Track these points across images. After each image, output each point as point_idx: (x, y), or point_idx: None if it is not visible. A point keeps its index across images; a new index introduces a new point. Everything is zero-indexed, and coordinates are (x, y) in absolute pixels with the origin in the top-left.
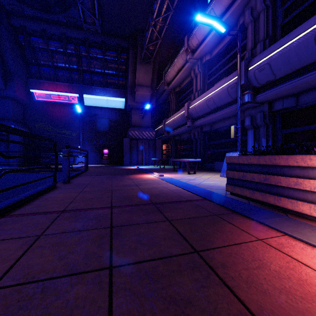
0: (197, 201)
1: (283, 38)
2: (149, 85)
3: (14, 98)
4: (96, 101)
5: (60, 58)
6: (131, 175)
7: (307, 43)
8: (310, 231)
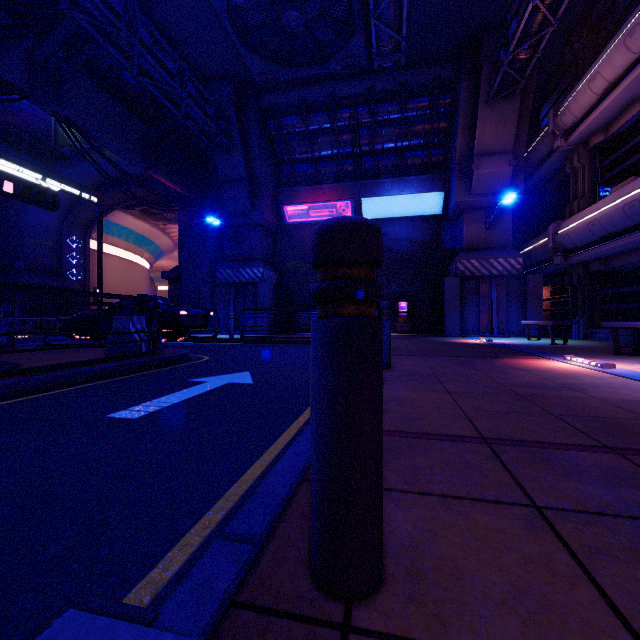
0: None
1: None
2: (508, 148)
3: (261, 224)
4: (384, 208)
5: (325, 141)
6: (501, 358)
7: None
8: None
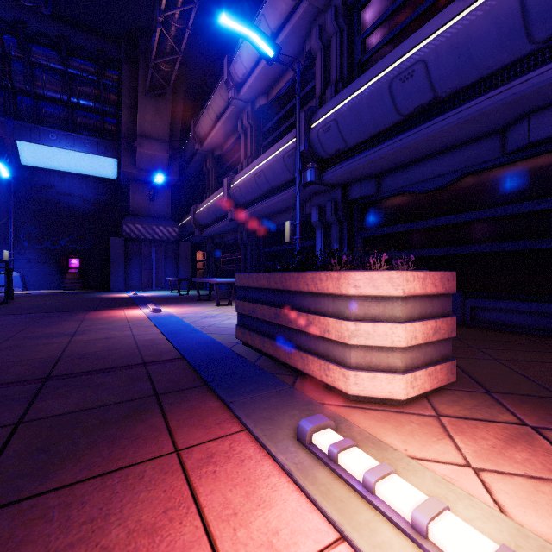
0: (159, 364)
1: (354, 82)
2: (165, 138)
3: None
4: (50, 158)
5: None
6: (96, 310)
7: (381, 94)
8: (295, 415)
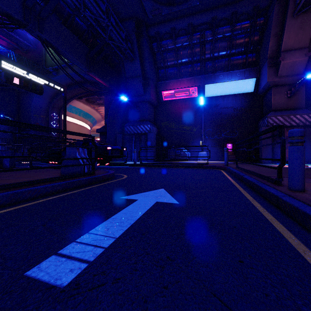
0: None
1: None
2: (305, 45)
3: (149, 101)
4: (218, 90)
5: (184, 53)
6: None
7: None
8: None
